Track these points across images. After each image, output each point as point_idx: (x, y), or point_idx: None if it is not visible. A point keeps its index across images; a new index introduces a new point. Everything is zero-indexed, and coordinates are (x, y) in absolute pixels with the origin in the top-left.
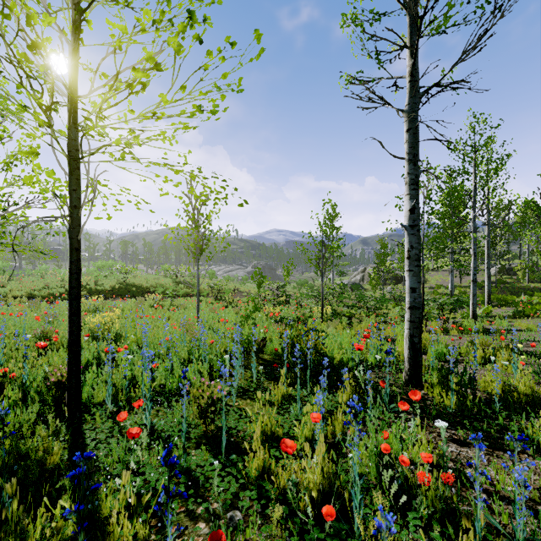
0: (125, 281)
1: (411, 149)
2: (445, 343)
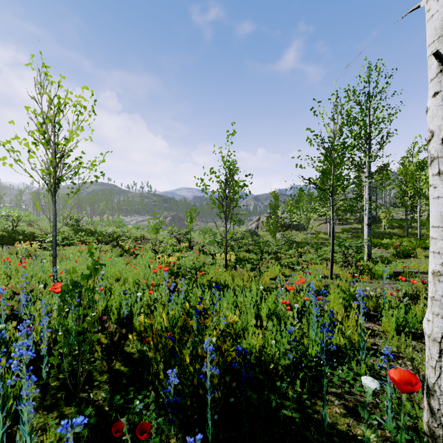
0: (14, 228)
1: None
2: (390, 301)
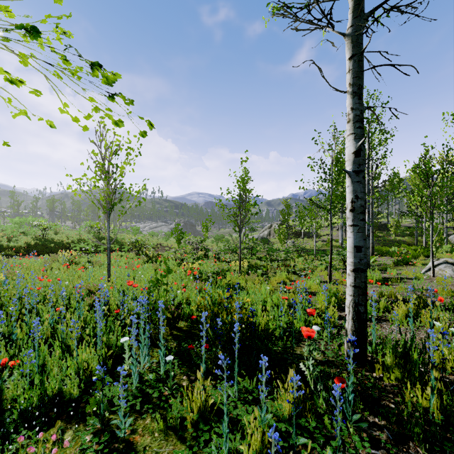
0: (44, 237)
1: (355, 79)
2: None
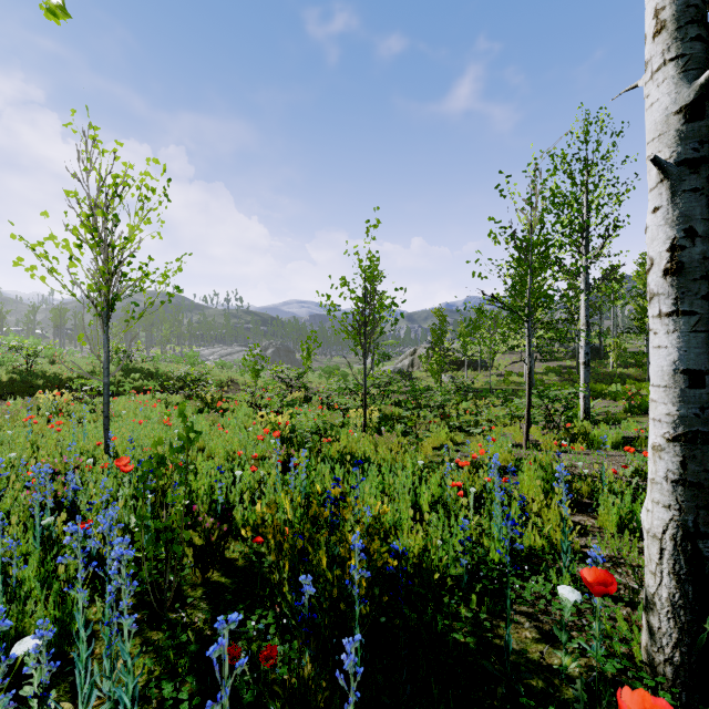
0: (29, 368)
1: None
2: (612, 483)
